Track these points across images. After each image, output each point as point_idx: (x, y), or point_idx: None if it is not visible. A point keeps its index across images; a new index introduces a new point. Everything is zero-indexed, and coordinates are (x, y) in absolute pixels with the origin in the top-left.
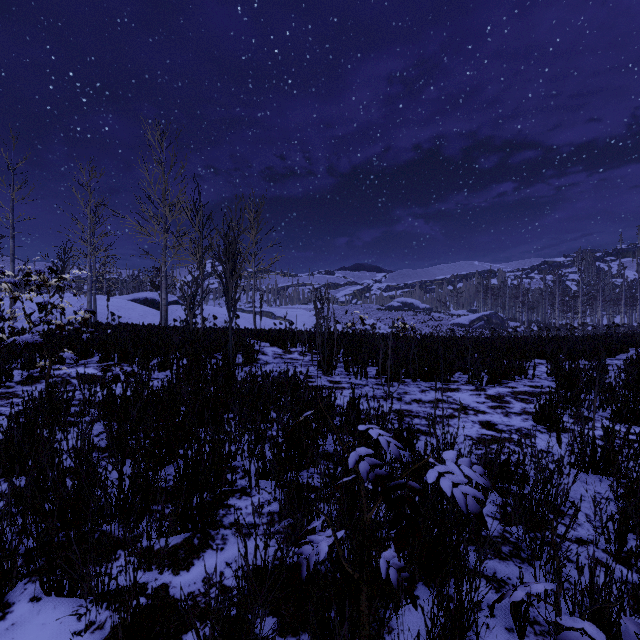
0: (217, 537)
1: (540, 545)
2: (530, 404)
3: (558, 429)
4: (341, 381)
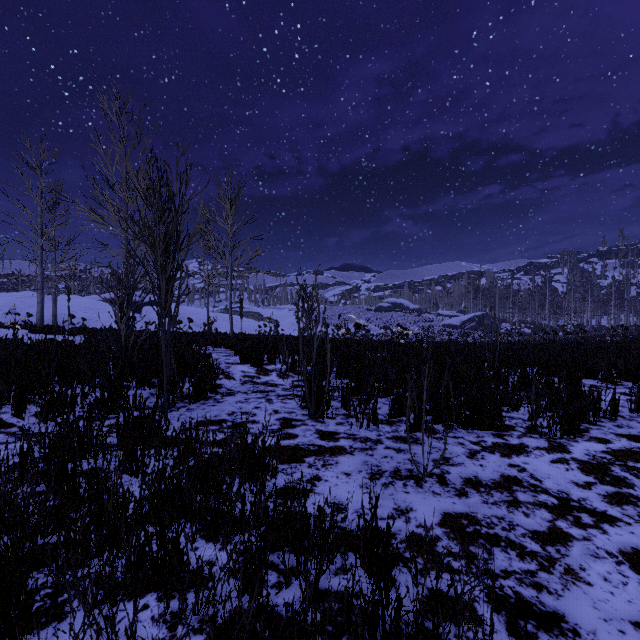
0: None
1: None
2: None
3: None
4: (338, 432)
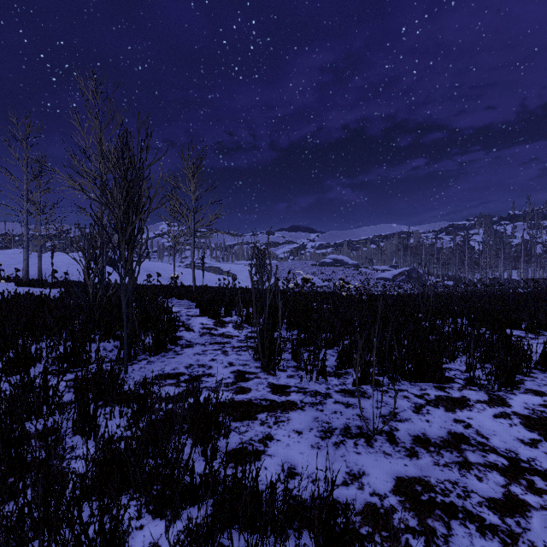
0: None
1: None
2: None
3: None
4: (289, 386)
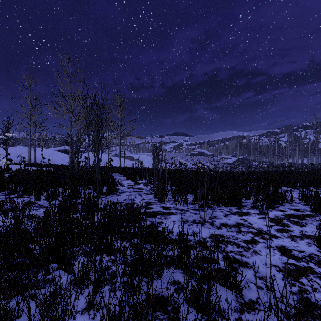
0: None
1: None
2: (303, 227)
3: None
4: (170, 207)
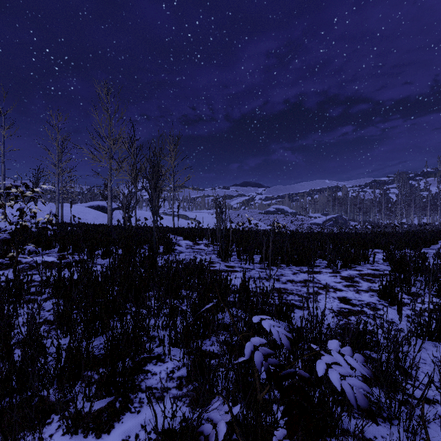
0: (135, 400)
1: (399, 407)
2: (374, 283)
3: (399, 304)
4: (235, 266)
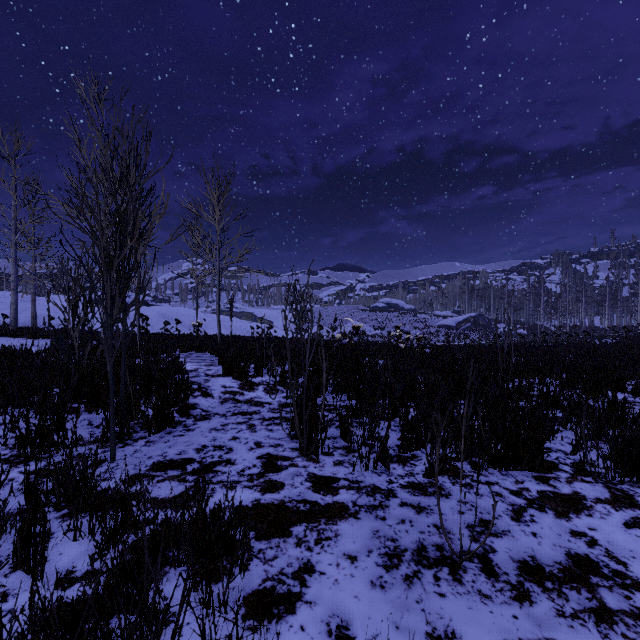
0: None
1: None
2: None
3: None
4: (336, 478)
